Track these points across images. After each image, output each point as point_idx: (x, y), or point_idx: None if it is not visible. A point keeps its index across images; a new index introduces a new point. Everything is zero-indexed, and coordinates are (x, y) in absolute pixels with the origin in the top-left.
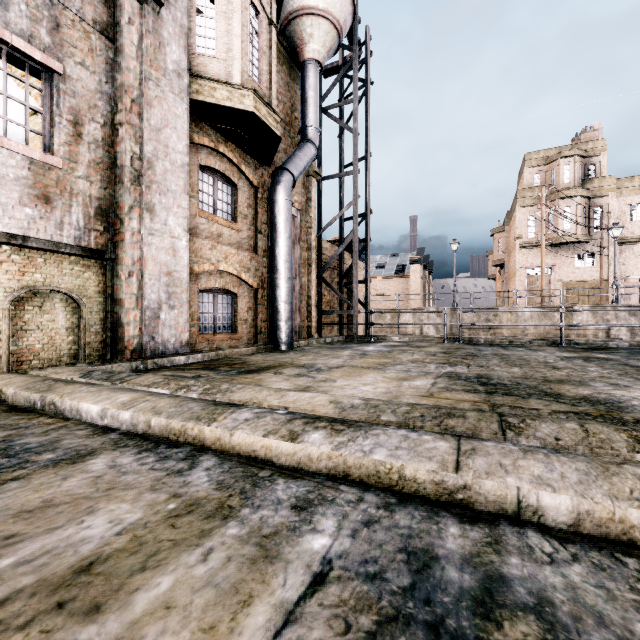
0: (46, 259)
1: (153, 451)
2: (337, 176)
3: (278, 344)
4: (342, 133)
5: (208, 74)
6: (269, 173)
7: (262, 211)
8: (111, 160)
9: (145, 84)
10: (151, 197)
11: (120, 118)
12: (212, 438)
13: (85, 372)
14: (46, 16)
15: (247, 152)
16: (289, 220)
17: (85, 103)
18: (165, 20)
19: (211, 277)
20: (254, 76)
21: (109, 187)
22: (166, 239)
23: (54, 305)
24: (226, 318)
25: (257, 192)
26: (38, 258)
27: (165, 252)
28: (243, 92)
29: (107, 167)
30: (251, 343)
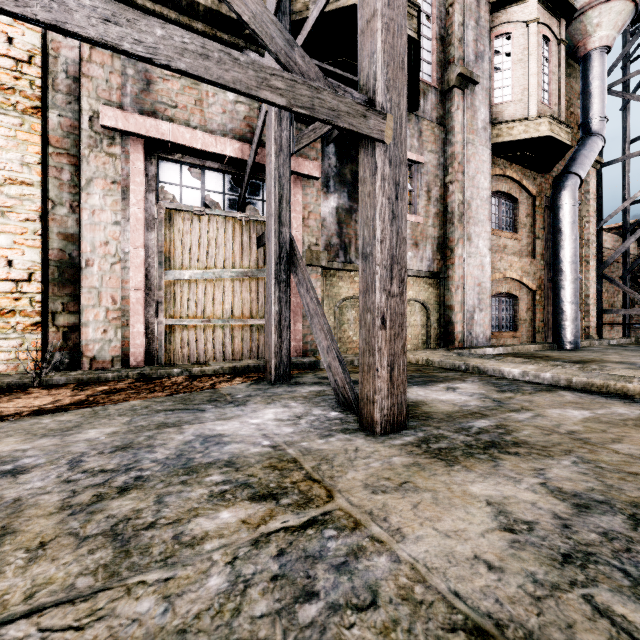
0: (413, 282)
1: (591, 393)
2: (625, 158)
3: (562, 343)
4: (627, 104)
5: (505, 117)
6: (545, 179)
7: (539, 217)
8: (443, 209)
9: (466, 148)
10: (469, 229)
11: (450, 178)
12: (636, 391)
13: (455, 353)
14: (416, 130)
15: (527, 167)
16: (575, 222)
17: (432, 176)
18: (477, 93)
19: (498, 284)
20: (544, 100)
21: (442, 228)
22: (477, 258)
23: (415, 310)
24: (507, 318)
25: (535, 201)
26: (410, 282)
27: (477, 268)
28: (538, 121)
29: (441, 214)
30: (529, 341)
